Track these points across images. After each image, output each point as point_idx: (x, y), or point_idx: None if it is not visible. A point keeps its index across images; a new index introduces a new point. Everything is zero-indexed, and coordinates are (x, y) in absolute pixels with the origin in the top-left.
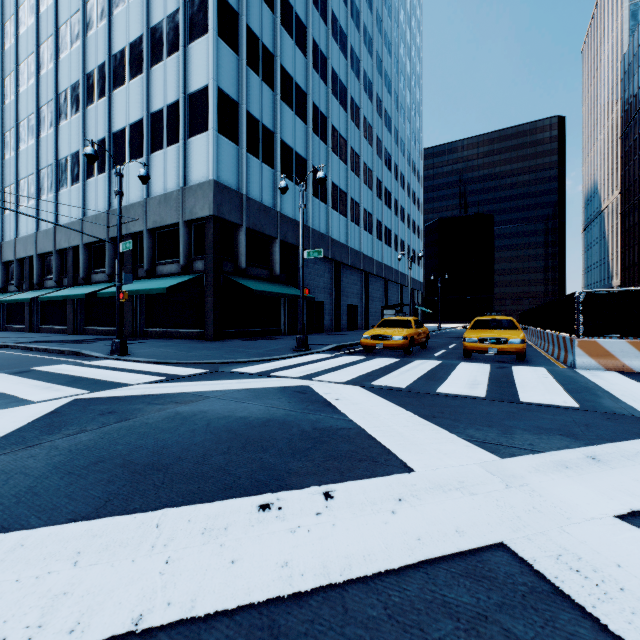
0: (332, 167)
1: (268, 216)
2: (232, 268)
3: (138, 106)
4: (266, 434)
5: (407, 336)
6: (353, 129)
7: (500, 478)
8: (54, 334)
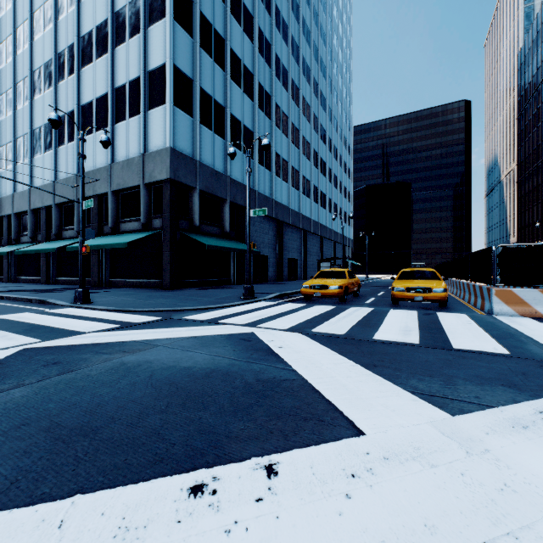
0: (275, 139)
1: (219, 180)
2: (187, 226)
3: (104, 82)
4: (208, 387)
5: (342, 286)
6: (293, 107)
7: (458, 442)
8: (29, 284)
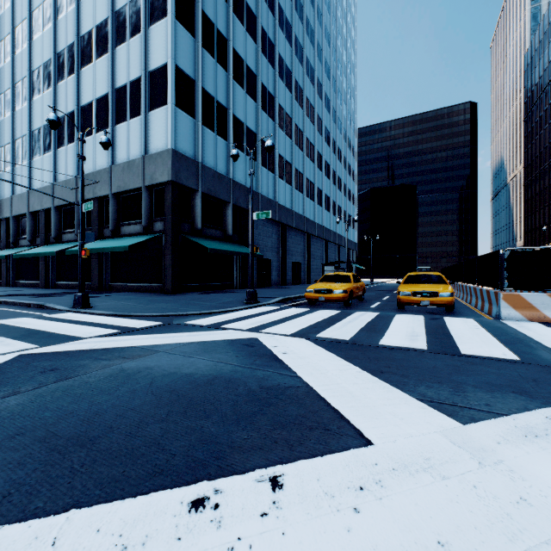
0: (279, 141)
1: (222, 183)
2: (189, 229)
3: (104, 82)
4: (210, 395)
5: (347, 290)
6: (297, 108)
7: (469, 452)
8: (28, 288)
